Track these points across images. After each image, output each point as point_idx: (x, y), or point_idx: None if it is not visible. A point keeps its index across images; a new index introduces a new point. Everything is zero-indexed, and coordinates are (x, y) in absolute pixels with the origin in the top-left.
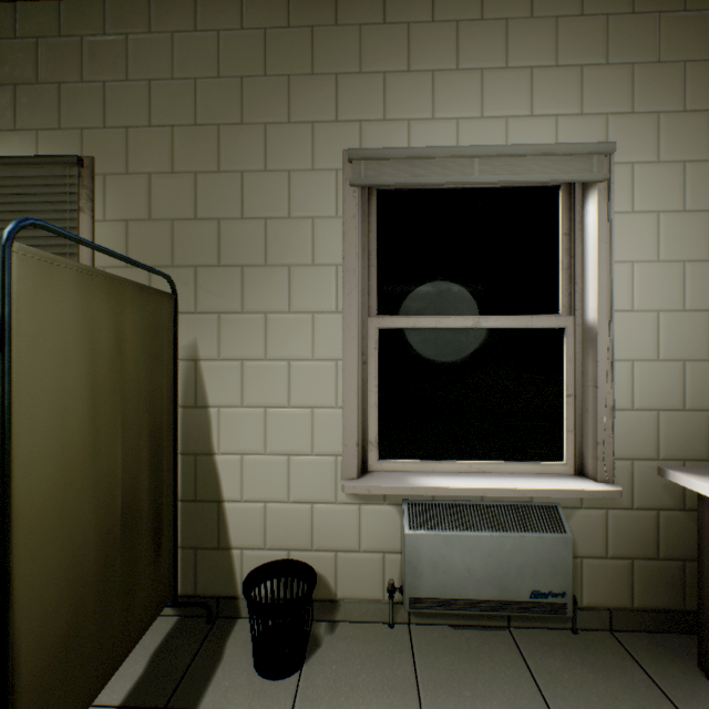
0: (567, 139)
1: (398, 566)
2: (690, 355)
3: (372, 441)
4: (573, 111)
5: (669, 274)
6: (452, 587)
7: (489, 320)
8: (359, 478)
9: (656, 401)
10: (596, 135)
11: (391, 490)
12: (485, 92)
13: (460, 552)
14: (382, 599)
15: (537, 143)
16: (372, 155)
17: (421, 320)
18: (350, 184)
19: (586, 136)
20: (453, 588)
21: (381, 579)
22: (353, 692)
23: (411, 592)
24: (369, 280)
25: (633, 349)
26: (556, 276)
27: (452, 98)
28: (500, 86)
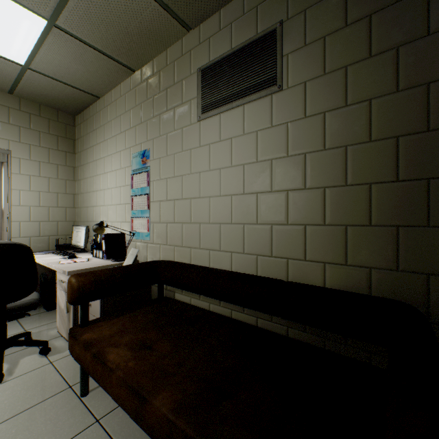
0: None
1: None
2: (43, 220)
3: None
4: None
5: (35, 195)
6: None
7: None
8: None
9: (30, 234)
10: (5, 146)
11: None
12: None
13: None
14: None
15: None
16: None
17: None
18: None
19: (0, 145)
20: None
21: None
22: None
23: None
24: None
25: (21, 218)
26: None
27: None
28: None
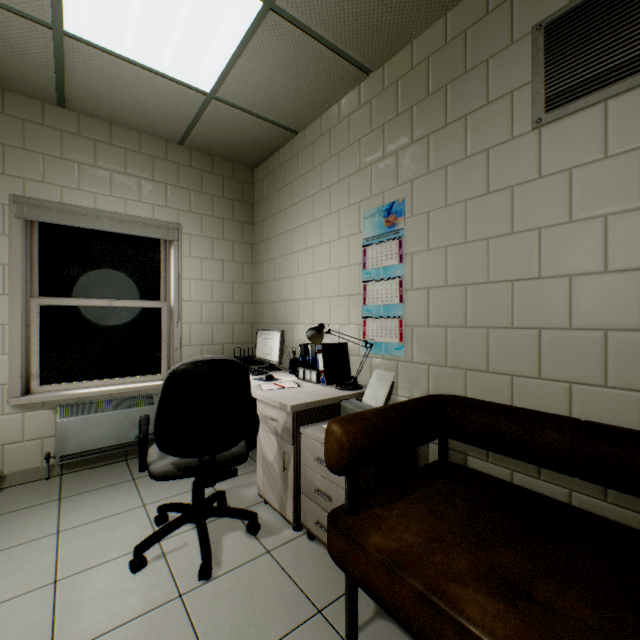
0: (160, 217)
1: (54, 444)
2: (216, 321)
3: (36, 374)
4: (163, 204)
5: (207, 285)
6: (90, 444)
7: (119, 302)
8: (24, 396)
9: (202, 341)
10: (174, 218)
11: (48, 398)
12: (114, 183)
13: (95, 424)
14: (42, 466)
15: (144, 216)
16: (34, 203)
17: (73, 301)
18: (16, 217)
19: (169, 218)
20: (90, 445)
21: (41, 455)
22: (16, 505)
23: (62, 453)
24: (33, 274)
25: (191, 318)
26: (160, 281)
27: (93, 180)
28: (123, 182)
